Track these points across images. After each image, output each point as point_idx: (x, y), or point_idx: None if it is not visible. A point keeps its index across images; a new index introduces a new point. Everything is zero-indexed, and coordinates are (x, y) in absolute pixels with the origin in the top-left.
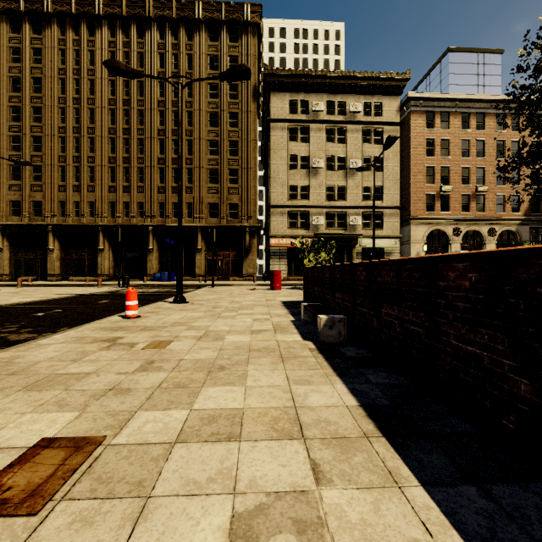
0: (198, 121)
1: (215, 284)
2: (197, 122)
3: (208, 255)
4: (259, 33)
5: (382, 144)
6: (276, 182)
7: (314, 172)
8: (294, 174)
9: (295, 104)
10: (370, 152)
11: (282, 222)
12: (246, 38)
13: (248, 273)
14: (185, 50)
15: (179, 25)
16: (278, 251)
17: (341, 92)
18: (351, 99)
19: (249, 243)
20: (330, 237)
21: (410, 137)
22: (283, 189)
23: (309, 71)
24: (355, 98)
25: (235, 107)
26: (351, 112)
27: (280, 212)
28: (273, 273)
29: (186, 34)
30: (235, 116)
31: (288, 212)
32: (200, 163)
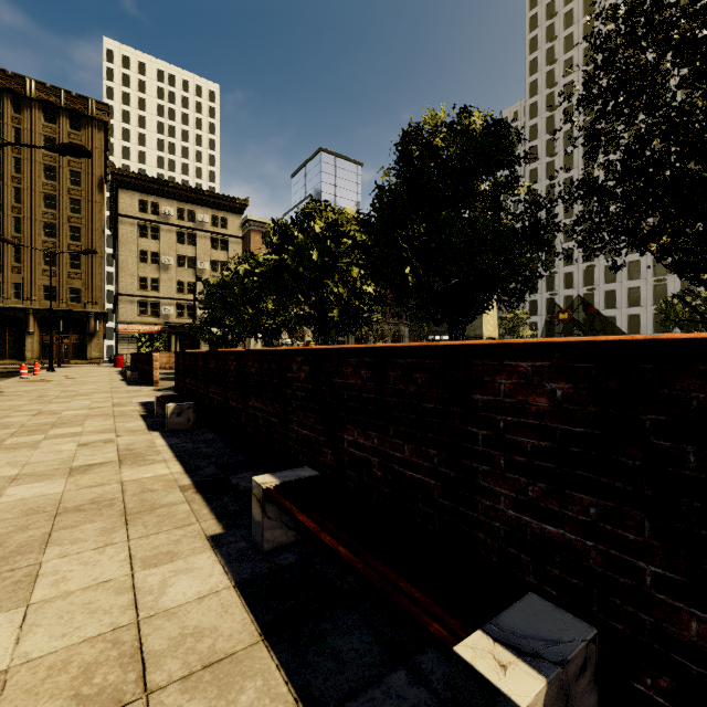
0: (30, 200)
1: (56, 366)
2: (28, 201)
3: (43, 338)
4: (106, 127)
5: (227, 251)
6: (125, 272)
7: (165, 267)
8: (144, 267)
9: (145, 204)
10: (217, 257)
11: (132, 309)
12: (90, 130)
13: (93, 357)
14: (11, 122)
15: (2, 94)
16: (127, 336)
17: (191, 203)
18: (200, 210)
19: (94, 328)
20: (180, 326)
21: (250, 249)
22: (133, 279)
23: (159, 180)
24: (204, 210)
25: (77, 194)
26: (200, 221)
27: (130, 300)
28: (116, 356)
29: (13, 105)
30: (77, 202)
31: (138, 300)
32: (32, 244)
